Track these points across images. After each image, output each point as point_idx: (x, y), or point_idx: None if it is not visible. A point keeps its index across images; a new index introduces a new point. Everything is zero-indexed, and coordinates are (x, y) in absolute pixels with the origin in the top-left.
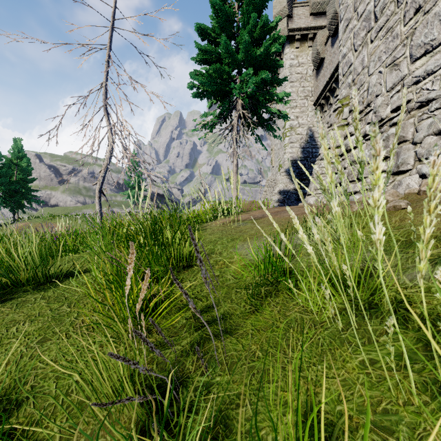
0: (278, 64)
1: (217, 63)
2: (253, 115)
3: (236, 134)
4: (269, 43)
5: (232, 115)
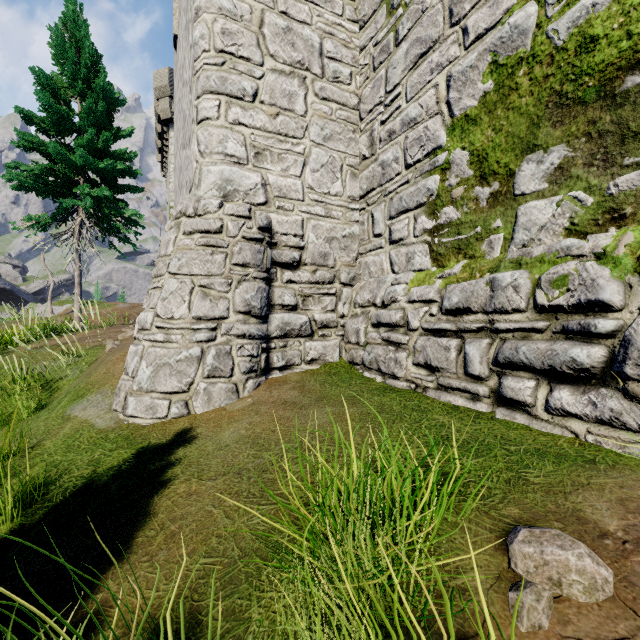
0: (134, 172)
1: (51, 155)
2: (103, 222)
3: (78, 240)
4: (112, 162)
5: (74, 218)
